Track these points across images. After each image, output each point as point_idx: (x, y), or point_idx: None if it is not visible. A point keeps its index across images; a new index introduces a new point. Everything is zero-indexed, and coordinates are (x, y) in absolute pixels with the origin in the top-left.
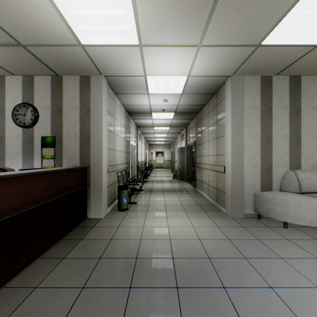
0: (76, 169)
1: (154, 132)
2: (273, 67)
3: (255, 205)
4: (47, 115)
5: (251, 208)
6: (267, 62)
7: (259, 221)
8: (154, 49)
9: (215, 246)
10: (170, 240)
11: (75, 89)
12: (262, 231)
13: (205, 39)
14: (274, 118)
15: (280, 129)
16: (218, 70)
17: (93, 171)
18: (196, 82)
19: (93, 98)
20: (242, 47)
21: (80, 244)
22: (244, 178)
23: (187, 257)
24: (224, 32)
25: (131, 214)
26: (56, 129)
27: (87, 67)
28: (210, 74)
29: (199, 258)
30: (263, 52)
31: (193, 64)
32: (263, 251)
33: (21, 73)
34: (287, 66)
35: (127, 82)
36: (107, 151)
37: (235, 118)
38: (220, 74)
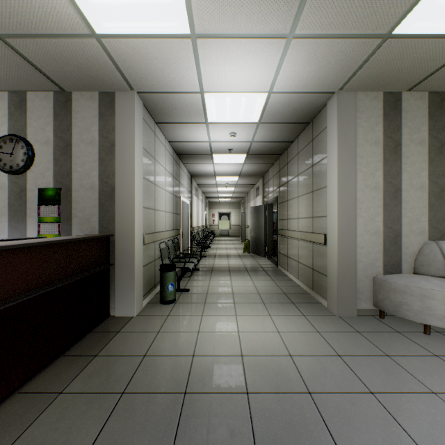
0: (91, 239)
1: (217, 183)
2: (406, 77)
3: (376, 296)
4: (47, 154)
5: (368, 301)
6: (397, 67)
7: (382, 321)
8: (215, 44)
9: (318, 370)
10: (242, 357)
11: (91, 113)
12: (391, 339)
13: (301, 24)
14: (404, 158)
15: (414, 176)
16: (318, 81)
17: (120, 242)
18: (282, 104)
19: (120, 128)
20: (361, 39)
21: (92, 365)
22: (357, 253)
23: (272, 392)
24: (333, 11)
25: (179, 310)
26: (62, 176)
27: (109, 76)
28: (304, 89)
29: (293, 394)
30: (394, 48)
31: (278, 71)
32: (400, 378)
33: (5, 88)
34: (428, 75)
35: (173, 104)
36: (142, 211)
37: (343, 159)
38: (320, 89)
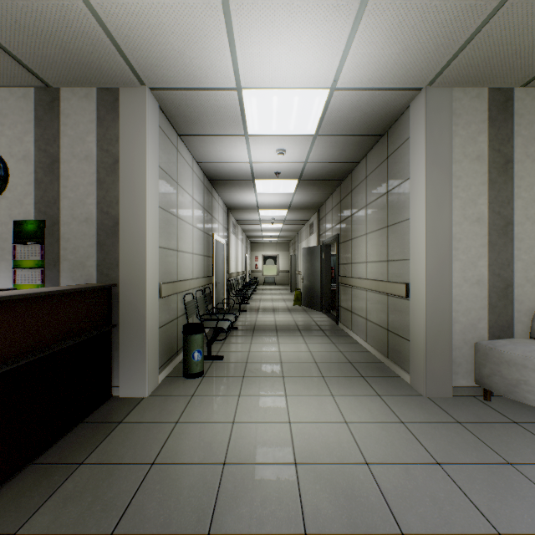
0: (81, 291)
1: (260, 219)
2: (524, 64)
3: (479, 369)
4: (26, 174)
5: (468, 376)
6: (515, 48)
7: (489, 405)
8: (256, 8)
9: (410, 489)
10: (296, 466)
11: (86, 117)
12: (508, 435)
13: None
14: (517, 180)
15: (531, 204)
16: (400, 71)
17: (126, 295)
18: (348, 107)
19: (126, 137)
20: None
21: (73, 480)
22: (453, 310)
23: (344, 533)
24: None
25: (208, 387)
26: (46, 204)
27: (108, 63)
28: (380, 84)
29: None
30: (515, 16)
31: (345, 54)
32: None
33: None
34: None
35: (200, 107)
36: (158, 252)
37: (434, 180)
38: (402, 84)
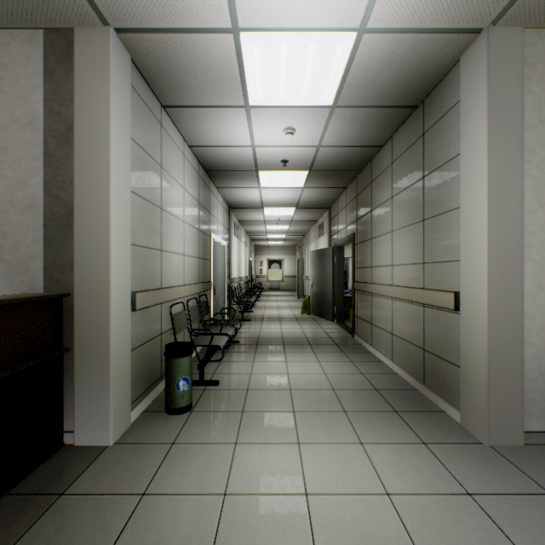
0: (6, 304)
1: (265, 219)
2: None
3: None
4: None
5: (544, 417)
6: None
7: None
8: None
9: None
10: None
11: (30, 69)
12: None
13: None
14: None
15: None
16: None
17: (83, 309)
18: (379, 62)
19: (83, 95)
20: None
21: None
22: (523, 329)
23: None
24: None
25: (195, 429)
26: None
27: None
28: (427, 22)
29: None
30: None
31: None
32: None
33: None
34: None
35: (186, 62)
36: (130, 250)
37: (499, 153)
38: (457, 22)
